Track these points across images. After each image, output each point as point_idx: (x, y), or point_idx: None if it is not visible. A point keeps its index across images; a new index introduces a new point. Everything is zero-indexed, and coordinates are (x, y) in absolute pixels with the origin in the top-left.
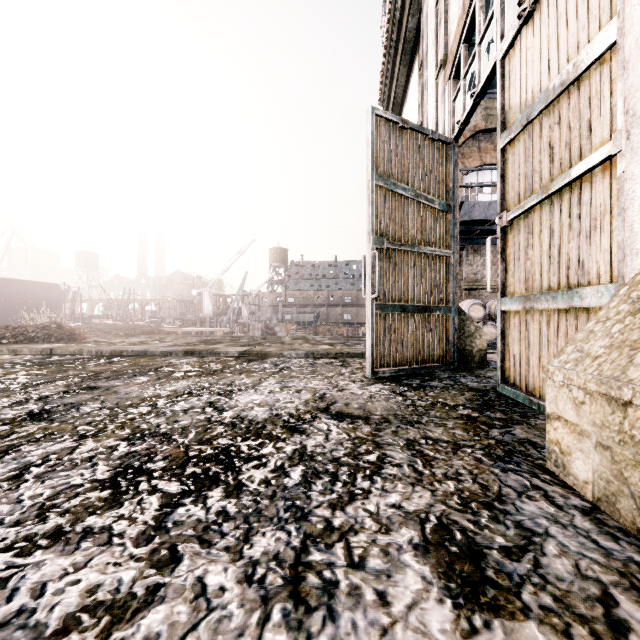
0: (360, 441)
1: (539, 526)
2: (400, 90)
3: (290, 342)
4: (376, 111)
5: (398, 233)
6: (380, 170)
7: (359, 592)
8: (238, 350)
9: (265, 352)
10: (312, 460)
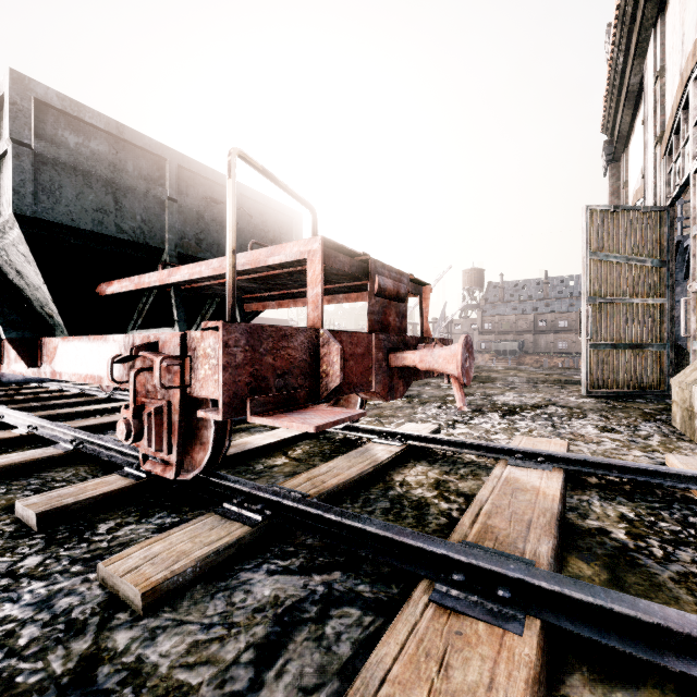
0: (574, 413)
1: (645, 430)
2: (625, 126)
3: (504, 371)
4: (589, 207)
5: (610, 290)
6: (593, 247)
7: (572, 428)
8: None
9: (492, 377)
10: (551, 414)
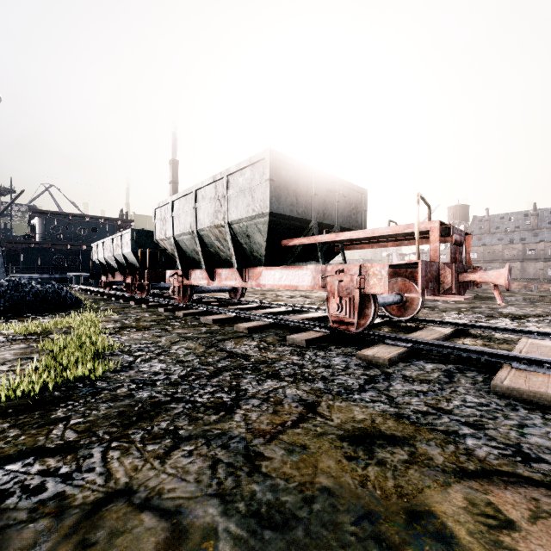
0: None
1: None
2: None
3: None
4: None
5: None
6: None
7: None
8: (470, 295)
9: (490, 297)
10: None
